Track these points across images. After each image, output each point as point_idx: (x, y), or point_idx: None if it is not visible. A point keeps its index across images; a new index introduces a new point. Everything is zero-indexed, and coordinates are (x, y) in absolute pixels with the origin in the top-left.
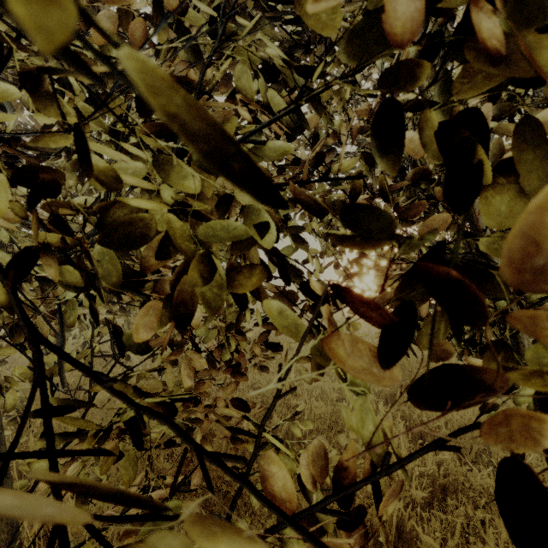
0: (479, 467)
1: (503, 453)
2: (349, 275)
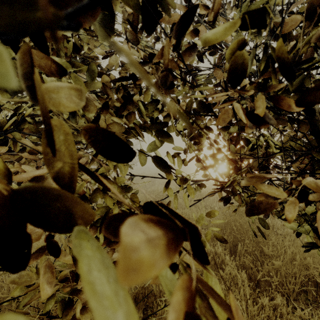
0: (299, 305)
1: (317, 294)
2: (207, 167)
